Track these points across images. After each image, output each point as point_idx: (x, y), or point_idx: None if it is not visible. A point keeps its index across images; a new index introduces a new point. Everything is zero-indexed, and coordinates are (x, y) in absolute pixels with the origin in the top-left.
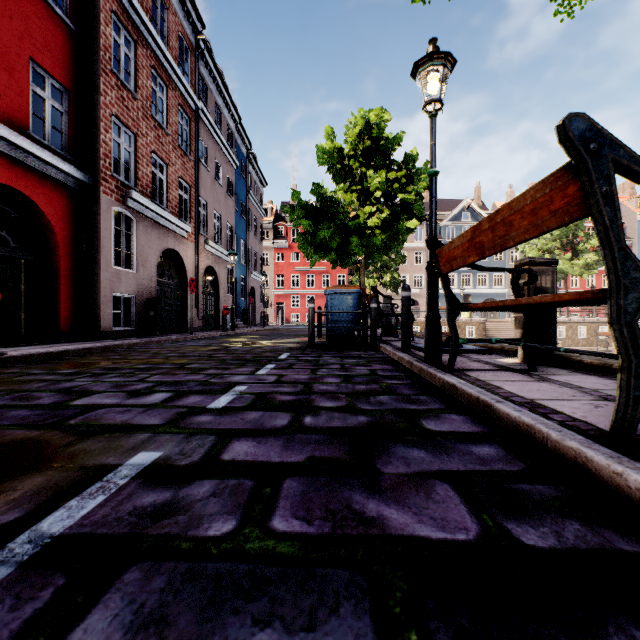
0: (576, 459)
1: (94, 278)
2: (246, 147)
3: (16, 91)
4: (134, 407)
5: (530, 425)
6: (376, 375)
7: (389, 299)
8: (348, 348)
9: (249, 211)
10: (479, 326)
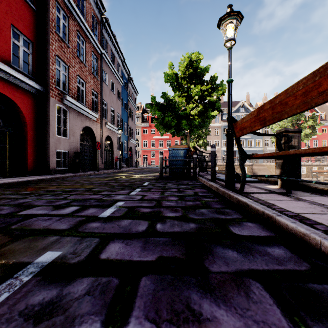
0: None
1: (46, 142)
2: (127, 74)
3: (3, 41)
4: (54, 216)
5: (305, 234)
6: (198, 195)
7: (201, 153)
8: (181, 179)
9: (129, 107)
10: (249, 167)
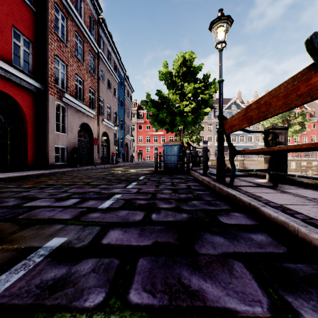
0: None
1: (45, 137)
2: (123, 72)
3: (5, 42)
4: (57, 207)
5: (285, 222)
6: (190, 188)
7: (195, 148)
8: (175, 173)
9: (125, 104)
10: (240, 162)
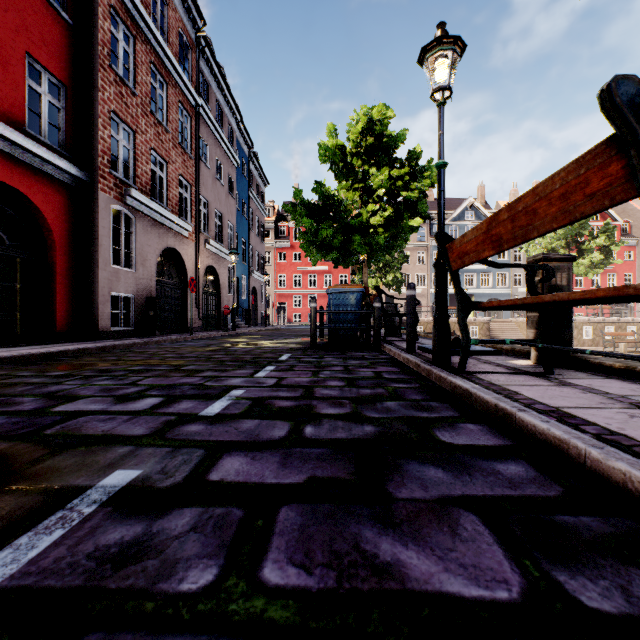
0: (626, 484)
1: (92, 277)
2: (248, 146)
3: (11, 85)
4: (119, 414)
5: (563, 439)
6: (381, 378)
7: (391, 299)
8: (351, 349)
9: (251, 210)
10: (483, 326)
